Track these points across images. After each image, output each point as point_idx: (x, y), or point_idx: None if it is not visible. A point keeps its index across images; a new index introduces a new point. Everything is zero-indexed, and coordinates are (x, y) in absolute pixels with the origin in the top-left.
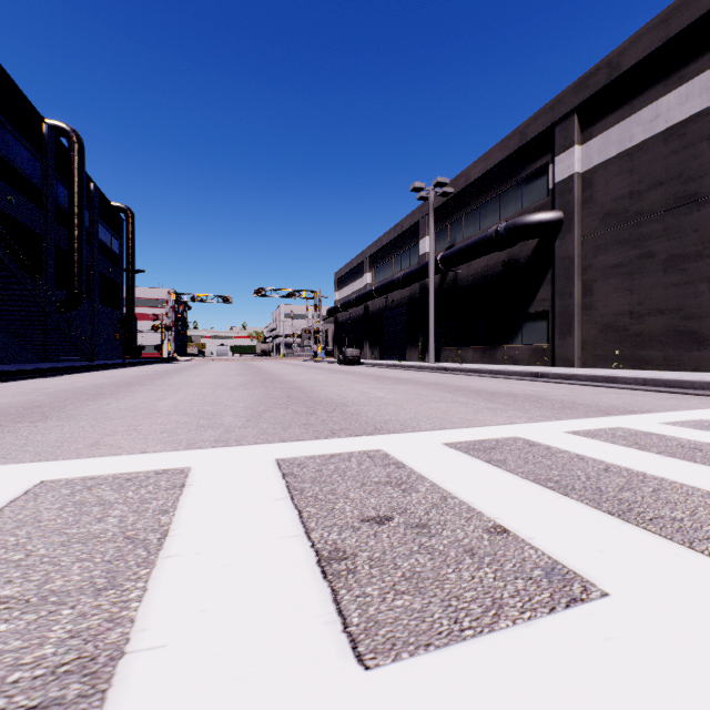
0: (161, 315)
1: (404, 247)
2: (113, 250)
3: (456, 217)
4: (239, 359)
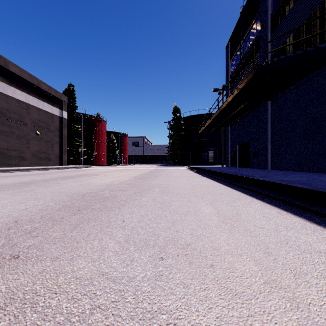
0: None
1: None
2: None
3: None
4: None
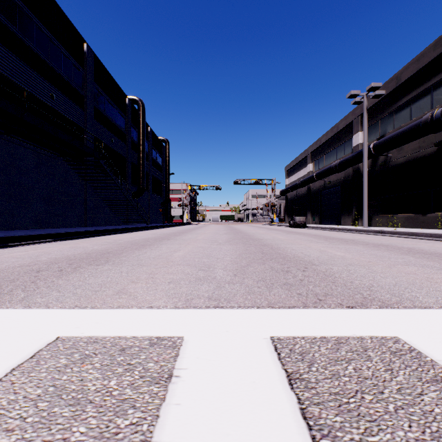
0: (182, 198)
1: (339, 143)
2: (159, 163)
3: (386, 113)
4: (224, 224)
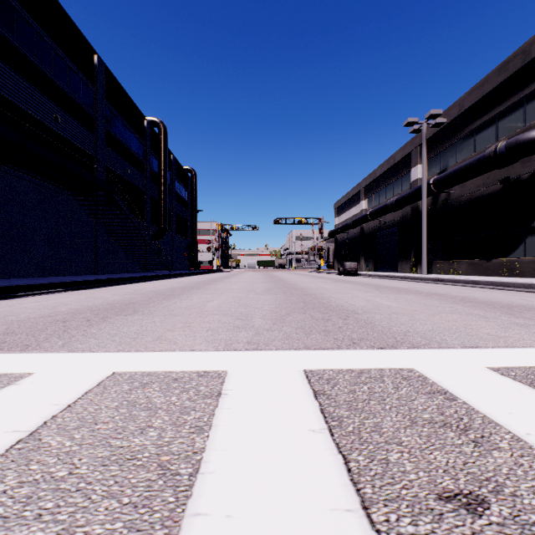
0: (212, 240)
1: (396, 176)
2: (184, 198)
3: (448, 144)
4: (263, 271)
